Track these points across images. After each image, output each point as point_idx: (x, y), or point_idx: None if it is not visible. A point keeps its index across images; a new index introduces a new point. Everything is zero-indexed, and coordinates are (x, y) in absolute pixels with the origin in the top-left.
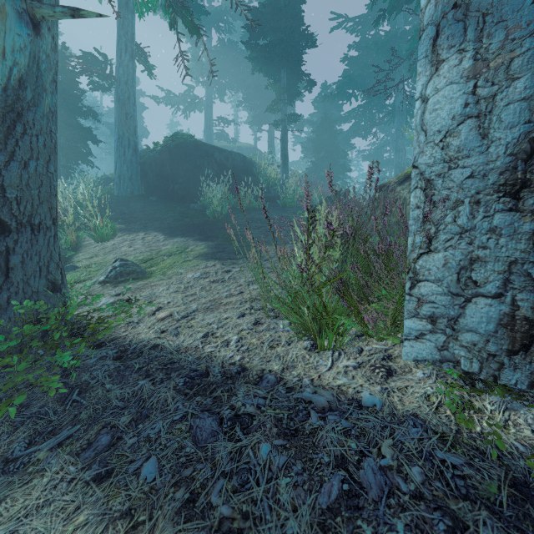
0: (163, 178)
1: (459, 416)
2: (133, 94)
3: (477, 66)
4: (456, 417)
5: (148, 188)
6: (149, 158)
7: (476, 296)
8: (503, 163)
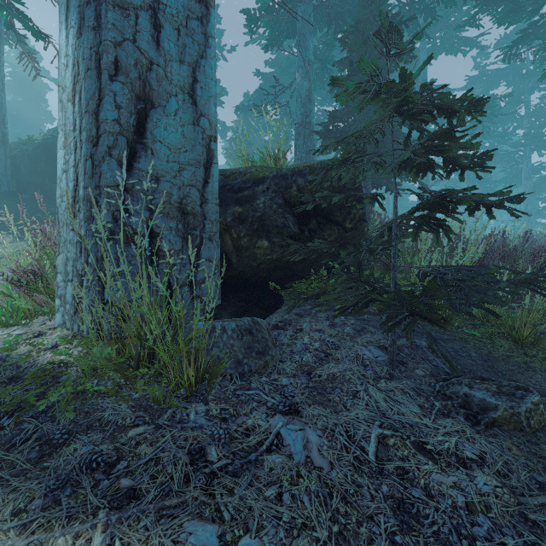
0: (37, 175)
1: (6, 347)
2: (0, 79)
3: (65, 141)
4: (2, 348)
5: (20, 185)
6: (22, 151)
7: (69, 281)
8: (71, 202)
